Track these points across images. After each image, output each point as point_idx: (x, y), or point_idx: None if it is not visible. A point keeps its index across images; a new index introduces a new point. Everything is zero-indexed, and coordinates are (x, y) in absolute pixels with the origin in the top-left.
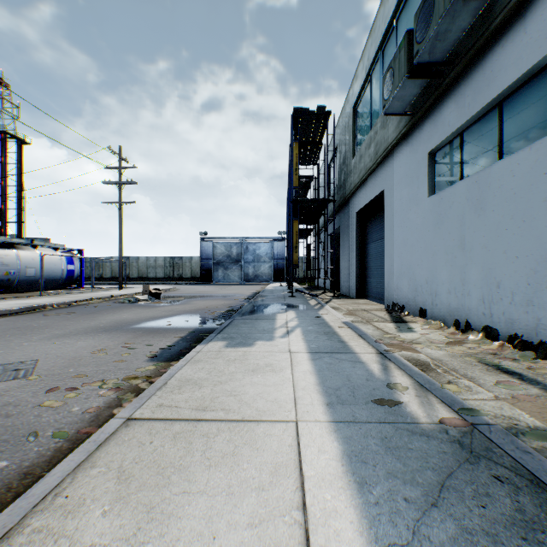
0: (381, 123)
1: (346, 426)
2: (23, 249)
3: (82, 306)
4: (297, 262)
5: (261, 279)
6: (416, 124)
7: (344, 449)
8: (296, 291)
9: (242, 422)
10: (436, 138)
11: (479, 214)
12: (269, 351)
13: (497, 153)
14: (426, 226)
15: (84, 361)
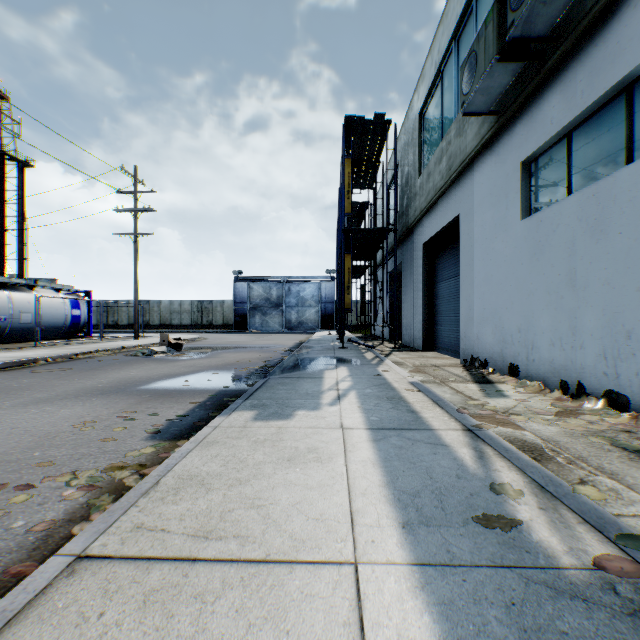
0: (456, 130)
1: (440, 574)
2: (17, 290)
3: (84, 360)
4: (349, 306)
5: (307, 326)
6: (504, 127)
7: (444, 633)
8: (348, 341)
9: (265, 565)
10: (533, 141)
11: (597, 239)
12: (313, 427)
13: (624, 155)
14: (519, 257)
15: (59, 439)
